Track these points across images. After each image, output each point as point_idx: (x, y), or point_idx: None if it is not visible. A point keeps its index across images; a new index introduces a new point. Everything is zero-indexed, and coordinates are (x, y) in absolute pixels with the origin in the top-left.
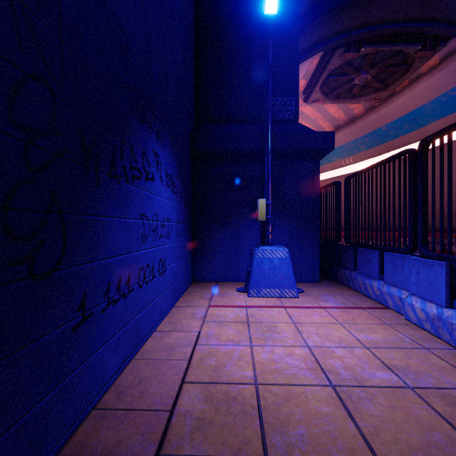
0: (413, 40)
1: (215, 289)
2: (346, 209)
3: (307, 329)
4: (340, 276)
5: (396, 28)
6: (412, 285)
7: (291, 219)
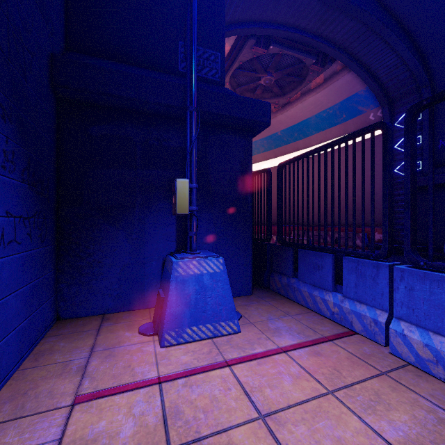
0: (310, 53)
1: (98, 335)
2: (280, 202)
3: (295, 437)
4: (275, 284)
5: (299, 35)
6: (398, 305)
7: (218, 212)
